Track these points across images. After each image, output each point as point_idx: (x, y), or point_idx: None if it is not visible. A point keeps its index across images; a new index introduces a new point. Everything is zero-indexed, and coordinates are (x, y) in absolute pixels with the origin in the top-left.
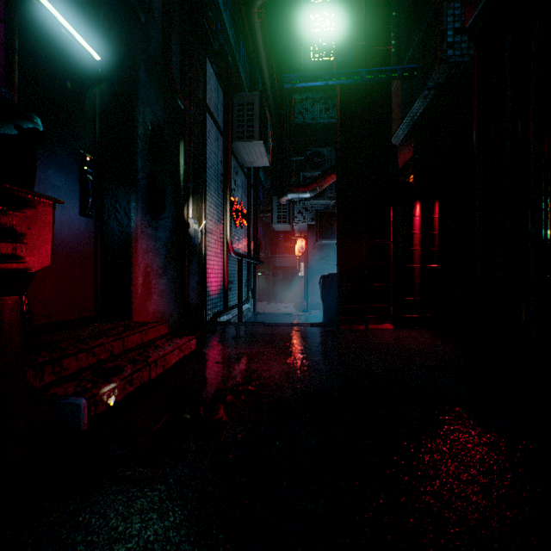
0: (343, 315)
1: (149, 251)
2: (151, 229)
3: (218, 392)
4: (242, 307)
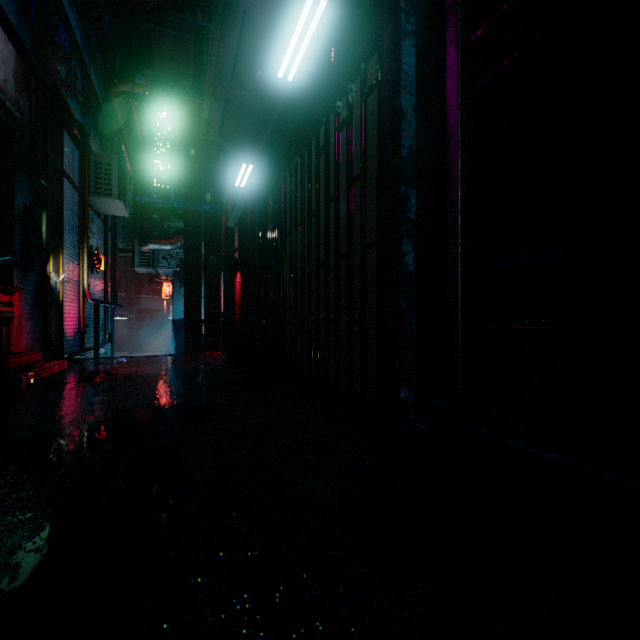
0: (187, 347)
1: (22, 301)
2: (23, 285)
3: (96, 372)
4: (99, 349)
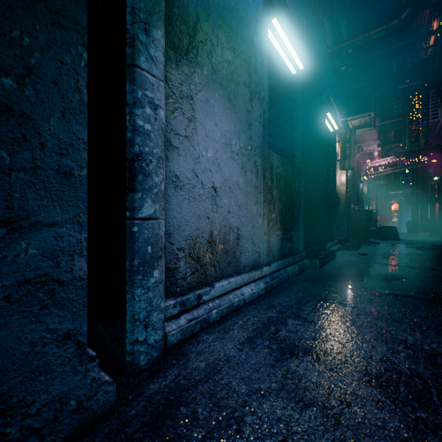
0: (412, 230)
1: None
2: None
3: None
4: None
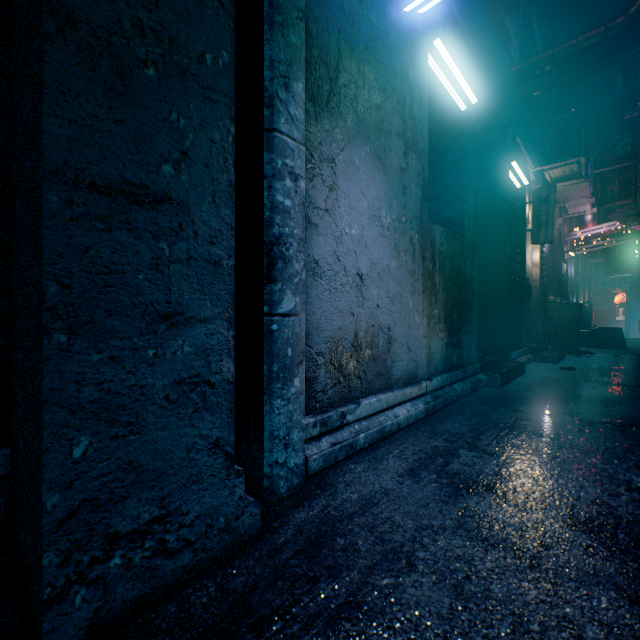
0: None
1: None
2: None
3: None
4: None
